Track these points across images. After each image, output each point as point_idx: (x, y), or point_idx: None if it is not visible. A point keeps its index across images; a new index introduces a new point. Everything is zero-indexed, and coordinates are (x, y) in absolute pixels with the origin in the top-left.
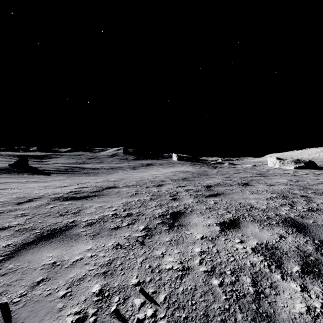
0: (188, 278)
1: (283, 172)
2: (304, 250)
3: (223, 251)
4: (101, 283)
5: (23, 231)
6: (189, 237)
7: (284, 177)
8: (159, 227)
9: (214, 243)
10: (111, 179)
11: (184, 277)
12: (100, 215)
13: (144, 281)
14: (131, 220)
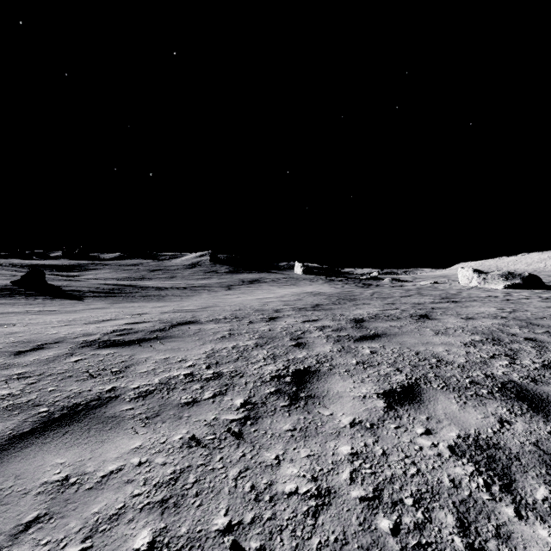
0: (329, 514)
1: (486, 295)
2: (550, 450)
3: (394, 453)
4: (154, 526)
5: (16, 410)
6: (328, 422)
7: (490, 304)
8: (272, 402)
9: (377, 435)
10: (187, 308)
11: (321, 513)
12: (162, 377)
13: (240, 522)
14: (220, 386)
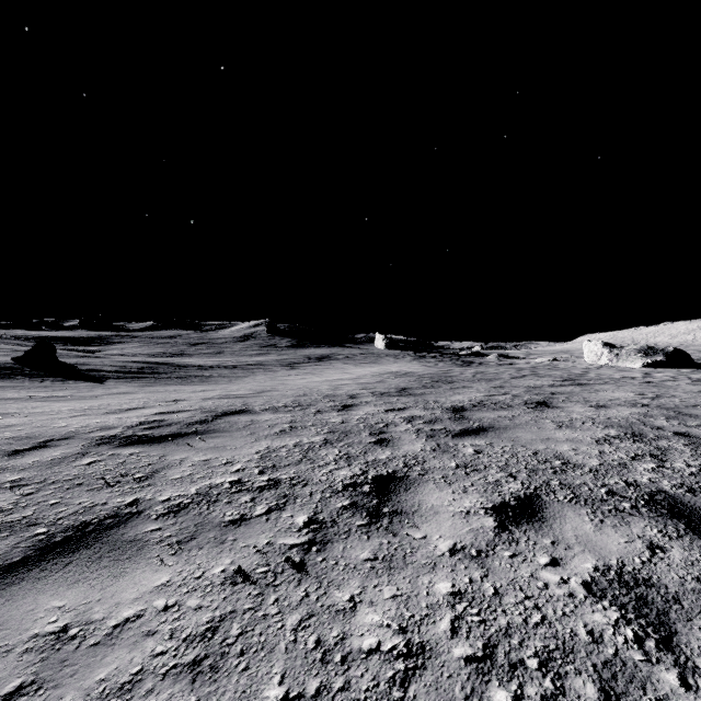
0: (423, 683)
1: (620, 376)
2: None
3: (510, 592)
4: (182, 700)
5: (5, 531)
6: (420, 548)
7: (626, 388)
8: (345, 520)
9: (486, 567)
10: (237, 393)
11: (412, 681)
12: (201, 485)
13: (300, 694)
14: (277, 498)
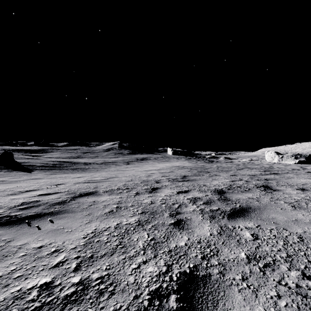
0: None
1: (291, 168)
2: None
3: None
4: None
5: None
6: None
7: (302, 176)
8: None
9: None
10: (96, 179)
11: None
12: (8, 294)
13: None
14: None
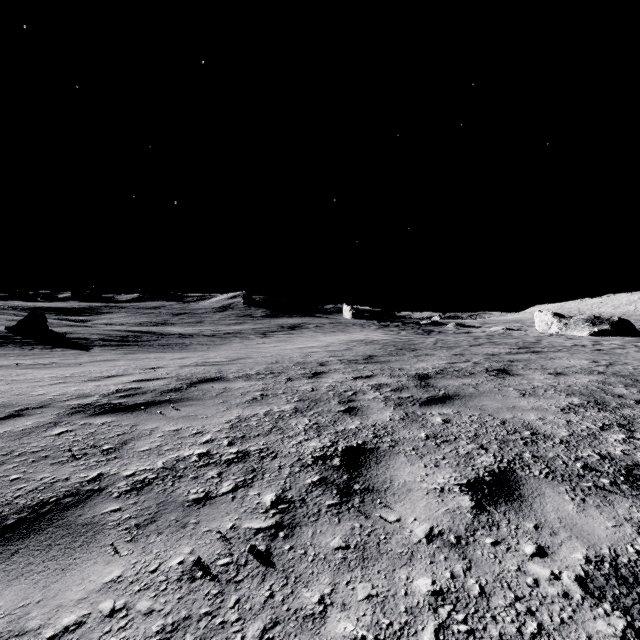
0: None
1: (571, 344)
2: None
3: (498, 591)
4: None
5: None
6: (395, 534)
7: (580, 356)
8: (314, 498)
9: (467, 557)
10: (213, 360)
11: None
12: (169, 458)
13: None
14: (245, 473)
